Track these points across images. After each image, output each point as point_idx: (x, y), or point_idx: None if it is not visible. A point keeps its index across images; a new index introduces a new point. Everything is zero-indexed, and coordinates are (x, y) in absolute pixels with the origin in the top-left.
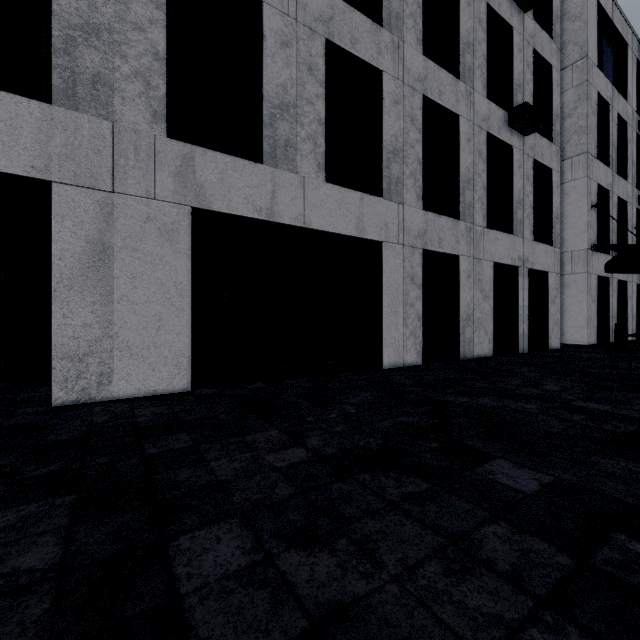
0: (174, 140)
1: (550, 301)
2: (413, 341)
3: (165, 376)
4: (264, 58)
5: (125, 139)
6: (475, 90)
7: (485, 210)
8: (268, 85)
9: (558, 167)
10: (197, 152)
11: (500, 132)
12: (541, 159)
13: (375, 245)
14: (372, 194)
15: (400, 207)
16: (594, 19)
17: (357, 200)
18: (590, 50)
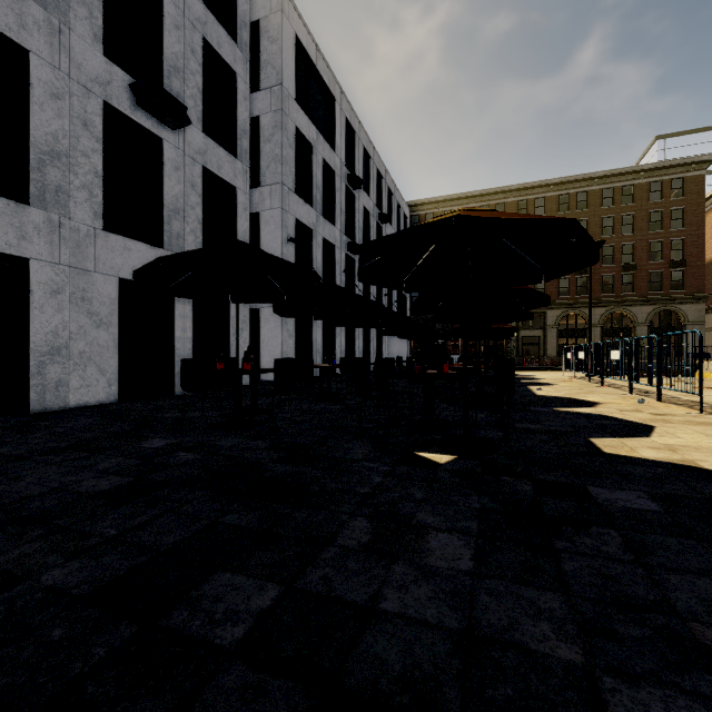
0: None
1: (233, 334)
2: None
3: None
4: None
5: None
6: (74, 31)
7: (100, 205)
8: None
9: (247, 188)
10: None
11: (136, 112)
12: (218, 171)
13: None
14: None
15: None
16: (292, 52)
17: None
18: (286, 80)
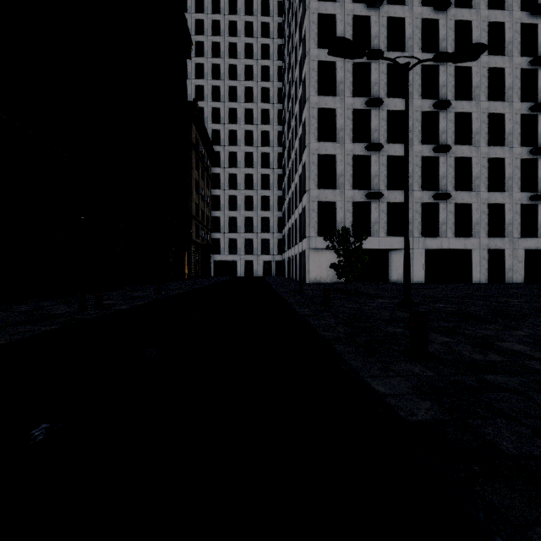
0: (422, 237)
1: None
2: (484, 276)
3: (420, 280)
4: (439, 214)
5: (414, 239)
6: (513, 192)
7: (519, 232)
8: (440, 220)
9: None
10: (426, 238)
11: (529, 201)
12: None
13: (470, 250)
14: (469, 236)
15: (478, 238)
16: None
17: (463, 239)
18: None
